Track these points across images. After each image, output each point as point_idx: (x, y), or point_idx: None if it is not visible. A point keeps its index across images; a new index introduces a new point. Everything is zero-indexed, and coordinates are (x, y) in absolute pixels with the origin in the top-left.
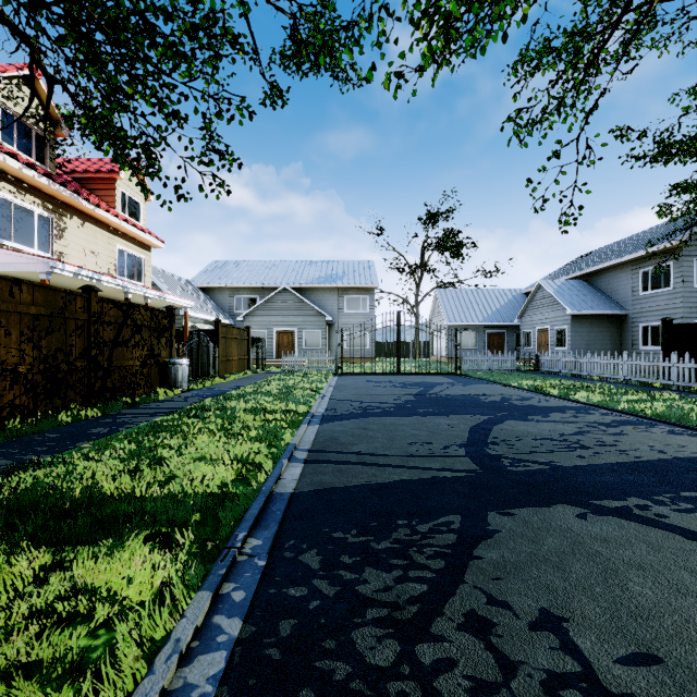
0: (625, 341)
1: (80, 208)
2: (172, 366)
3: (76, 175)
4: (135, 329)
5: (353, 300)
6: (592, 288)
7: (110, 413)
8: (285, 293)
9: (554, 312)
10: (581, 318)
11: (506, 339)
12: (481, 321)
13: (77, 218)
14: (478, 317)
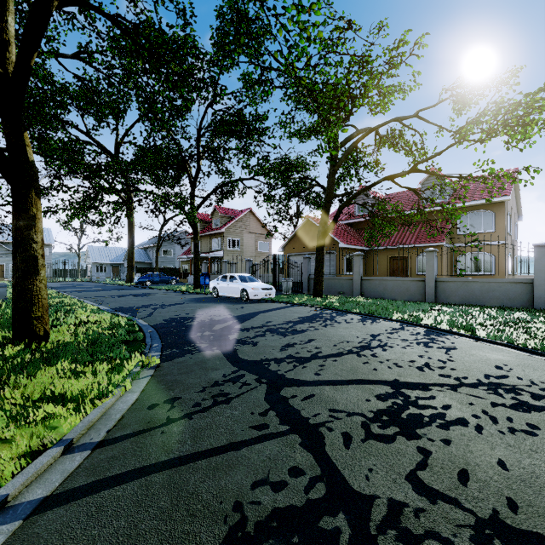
0: None
1: None
2: None
3: None
4: None
5: None
6: (146, 252)
7: None
8: None
9: None
10: (138, 263)
11: (121, 269)
12: (109, 261)
13: None
14: (107, 260)
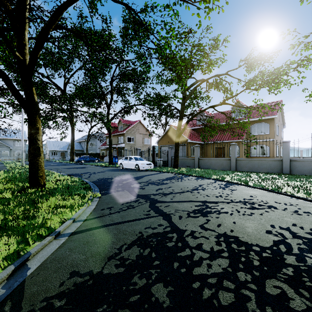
0: None
1: None
2: None
3: None
4: None
5: (19, 142)
6: (80, 144)
7: None
8: None
9: None
10: (76, 150)
11: (65, 154)
12: (59, 149)
13: None
14: (58, 148)
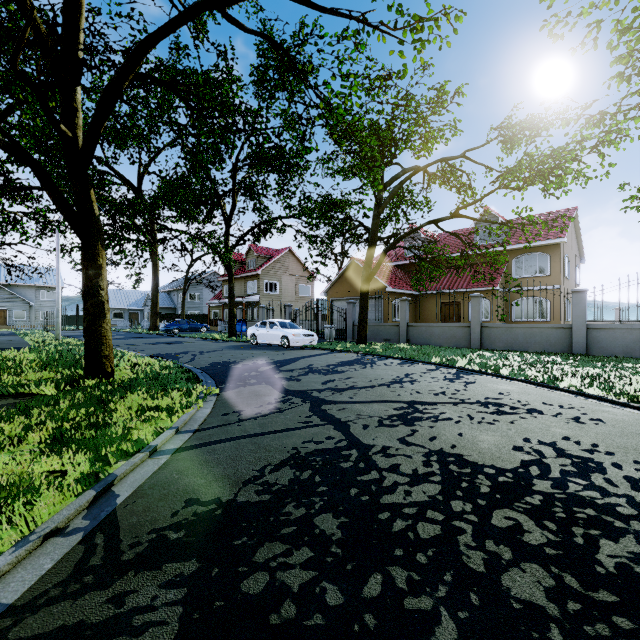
0: None
1: None
2: None
3: None
4: None
5: (47, 293)
6: (169, 297)
7: None
8: None
9: None
10: (161, 309)
11: (140, 315)
12: (126, 307)
13: None
14: (125, 305)
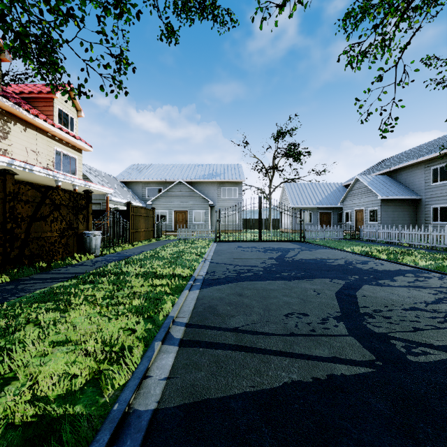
0: (419, 218)
1: (22, 117)
2: (87, 236)
3: (24, 95)
4: (54, 207)
5: (227, 190)
6: (395, 181)
7: (20, 278)
8: (181, 185)
9: (368, 197)
10: (388, 202)
11: (332, 216)
12: (315, 205)
13: (20, 125)
14: (313, 202)
